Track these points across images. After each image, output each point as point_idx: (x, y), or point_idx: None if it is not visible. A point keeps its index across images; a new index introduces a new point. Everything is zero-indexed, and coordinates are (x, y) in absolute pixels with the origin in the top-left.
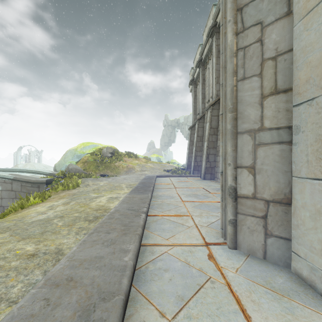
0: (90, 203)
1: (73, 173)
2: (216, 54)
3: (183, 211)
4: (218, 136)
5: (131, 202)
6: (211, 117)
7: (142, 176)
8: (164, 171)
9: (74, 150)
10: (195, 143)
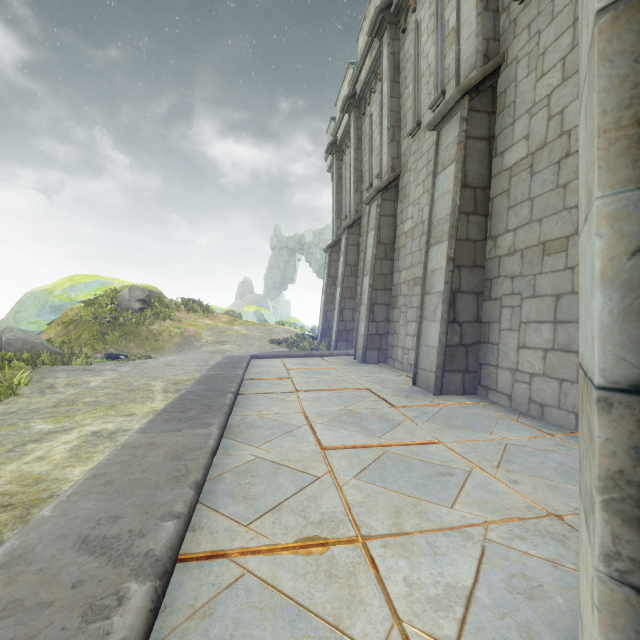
0: (1, 465)
1: (9, 355)
2: (389, 74)
3: (331, 507)
4: (394, 262)
5: (127, 476)
6: (380, 219)
7: (215, 356)
8: (271, 344)
9: (45, 293)
10: (341, 279)
